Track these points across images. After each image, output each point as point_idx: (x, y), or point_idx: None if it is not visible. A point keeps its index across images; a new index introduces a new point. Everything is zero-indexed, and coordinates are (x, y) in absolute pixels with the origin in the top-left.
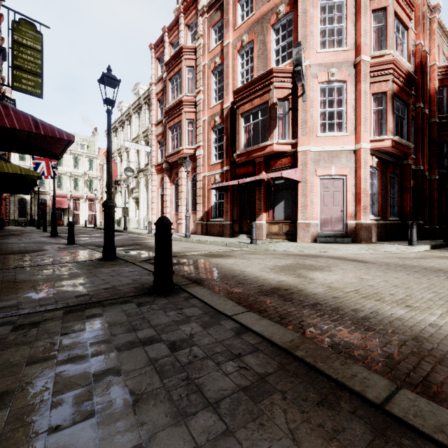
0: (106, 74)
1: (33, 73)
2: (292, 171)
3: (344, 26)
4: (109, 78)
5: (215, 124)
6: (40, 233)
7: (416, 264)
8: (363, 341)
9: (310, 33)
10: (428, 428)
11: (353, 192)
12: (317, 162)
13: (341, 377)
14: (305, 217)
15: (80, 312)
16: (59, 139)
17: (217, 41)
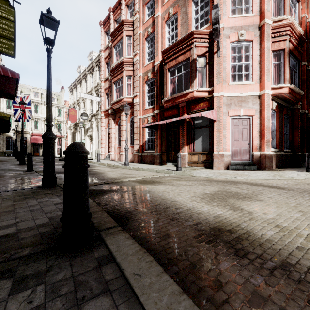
0: (45, 14)
1: (7, 38)
2: (209, 112)
3: None
4: (48, 17)
5: (148, 78)
6: (14, 161)
7: None
8: None
9: (223, 3)
10: None
11: (258, 129)
12: (229, 105)
13: None
14: (219, 149)
15: None
16: (7, 78)
17: (149, 15)
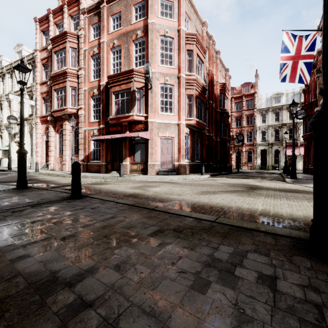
0: (21, 65)
1: None
2: (144, 133)
3: (173, 55)
4: (23, 67)
5: (94, 94)
6: None
7: (197, 183)
8: (158, 204)
9: (155, 54)
10: (159, 209)
11: (177, 147)
12: (159, 129)
13: (145, 207)
14: (152, 160)
15: (40, 206)
16: None
17: (95, 36)
